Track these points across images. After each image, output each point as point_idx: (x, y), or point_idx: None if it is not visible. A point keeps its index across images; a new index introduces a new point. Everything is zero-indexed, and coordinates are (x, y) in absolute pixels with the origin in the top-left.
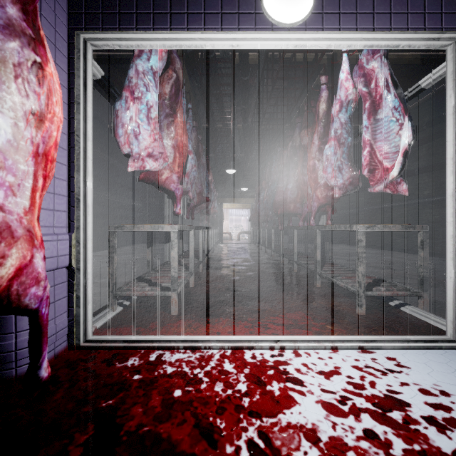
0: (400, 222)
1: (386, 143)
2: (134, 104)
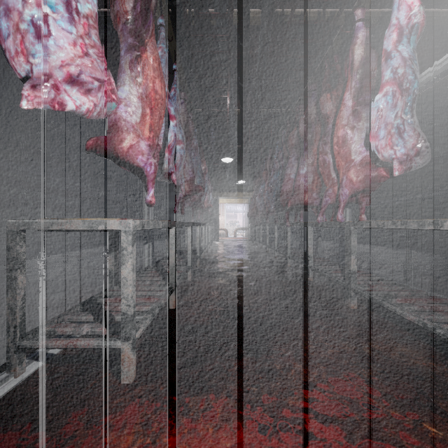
0: (418, 218)
1: None
2: None
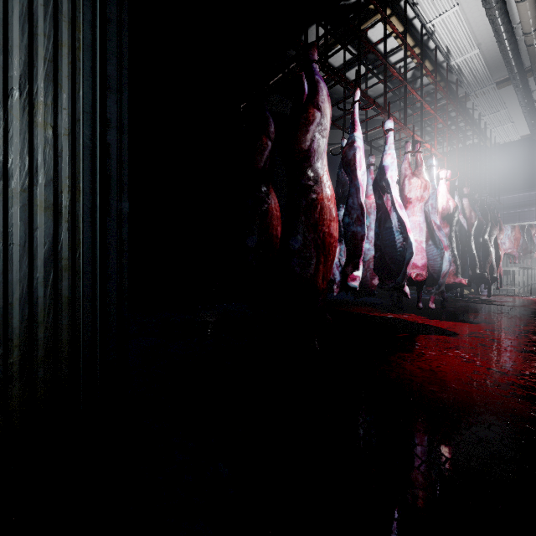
0: None
1: None
2: (503, 236)
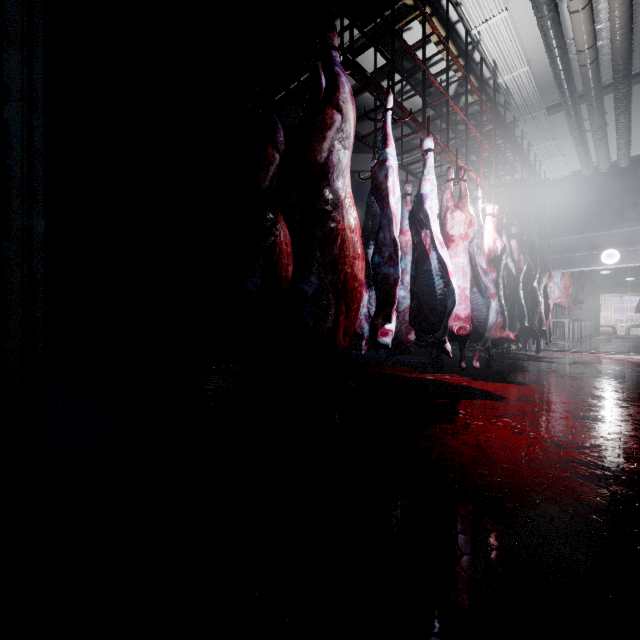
0: None
1: None
2: (553, 284)
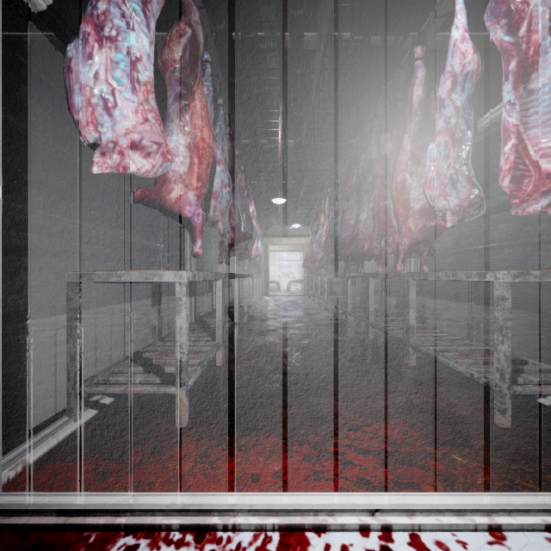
0: (503, 268)
1: (550, 128)
2: (98, 46)
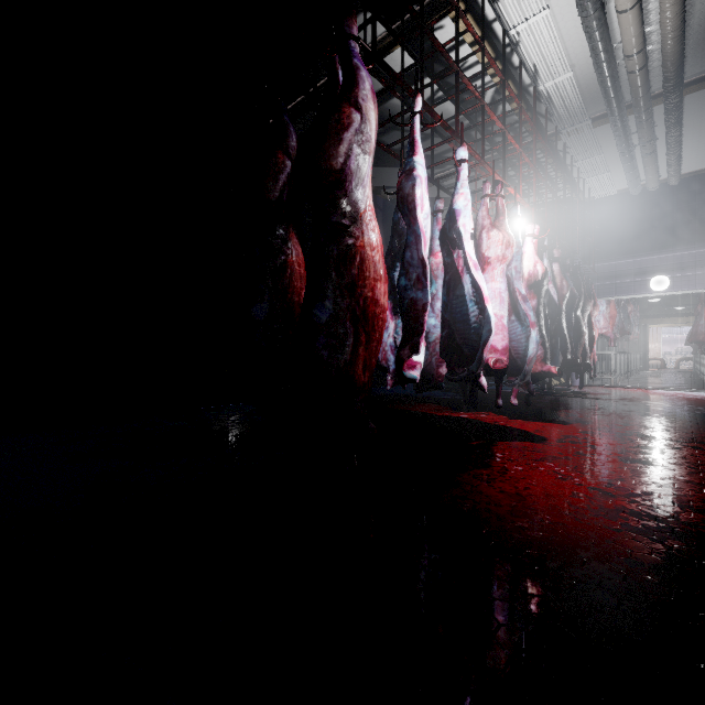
0: None
1: None
2: (598, 313)
